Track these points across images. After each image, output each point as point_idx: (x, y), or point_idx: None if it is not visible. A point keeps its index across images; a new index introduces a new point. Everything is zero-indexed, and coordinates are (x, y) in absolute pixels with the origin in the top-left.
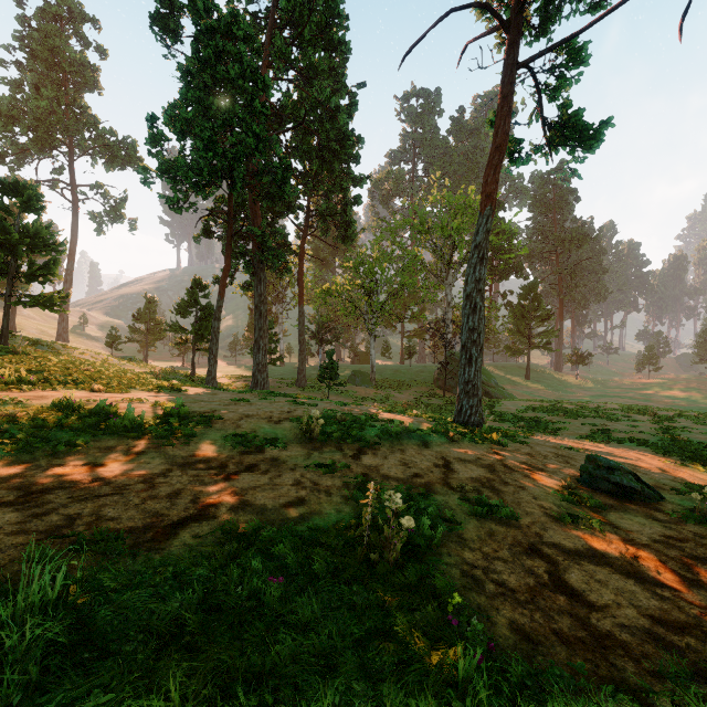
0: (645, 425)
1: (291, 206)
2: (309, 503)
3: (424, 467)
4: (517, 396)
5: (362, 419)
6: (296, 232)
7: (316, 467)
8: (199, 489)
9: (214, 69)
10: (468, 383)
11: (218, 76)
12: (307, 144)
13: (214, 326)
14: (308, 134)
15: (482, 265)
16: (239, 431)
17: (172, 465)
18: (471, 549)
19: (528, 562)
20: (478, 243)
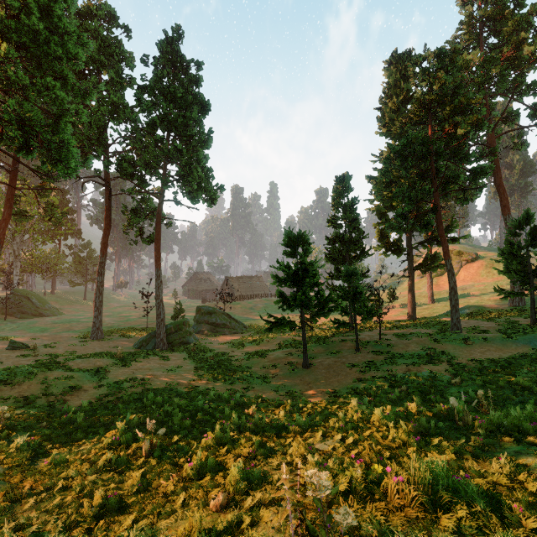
0: None
1: None
2: None
3: None
4: (67, 312)
5: None
6: None
7: None
8: None
9: None
10: None
11: None
12: None
13: None
14: None
15: None
16: None
17: None
18: None
19: None
20: None
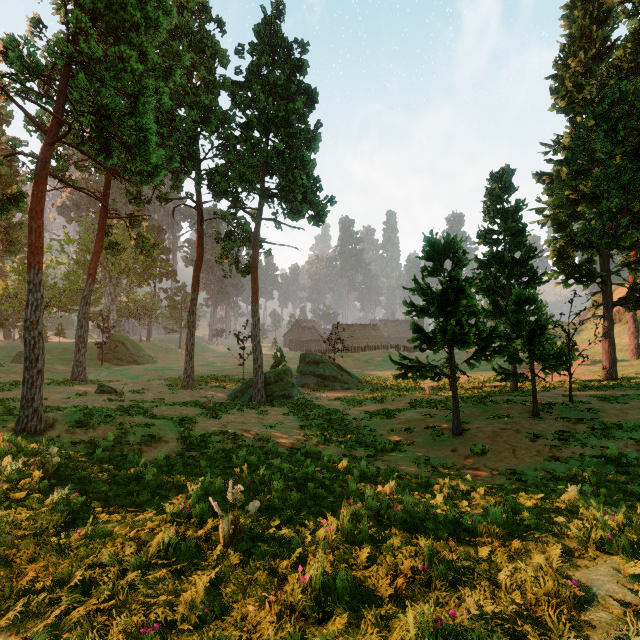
0: None
1: None
2: None
3: None
4: (161, 361)
5: (5, 382)
6: None
7: None
8: None
9: None
10: (78, 361)
11: None
12: None
13: None
14: None
15: (87, 306)
16: None
17: None
18: None
19: None
20: (85, 296)
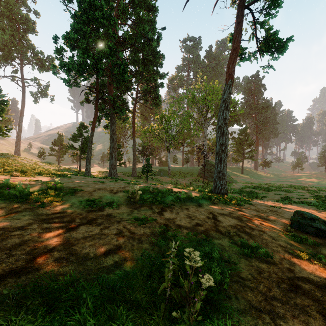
0: (306, 195)
1: (128, 87)
2: (124, 250)
3: (201, 219)
4: (238, 181)
5: (164, 191)
6: (132, 102)
7: (134, 220)
8: (41, 240)
9: (88, 13)
10: (220, 172)
11: (90, 17)
12: (137, 57)
13: (89, 145)
14: (137, 52)
15: (227, 110)
16: (91, 197)
17: (35, 220)
18: (250, 289)
19: (299, 301)
20: (225, 99)
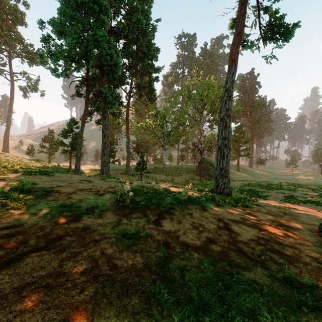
0: (310, 193)
1: (122, 81)
2: None
3: (212, 230)
4: (235, 179)
5: (161, 191)
6: (125, 97)
7: (121, 237)
8: None
9: None
10: (222, 170)
11: (79, 1)
12: (131, 49)
13: (79, 141)
14: (131, 44)
15: (230, 101)
16: (67, 201)
17: None
18: None
19: None
20: (227, 88)
